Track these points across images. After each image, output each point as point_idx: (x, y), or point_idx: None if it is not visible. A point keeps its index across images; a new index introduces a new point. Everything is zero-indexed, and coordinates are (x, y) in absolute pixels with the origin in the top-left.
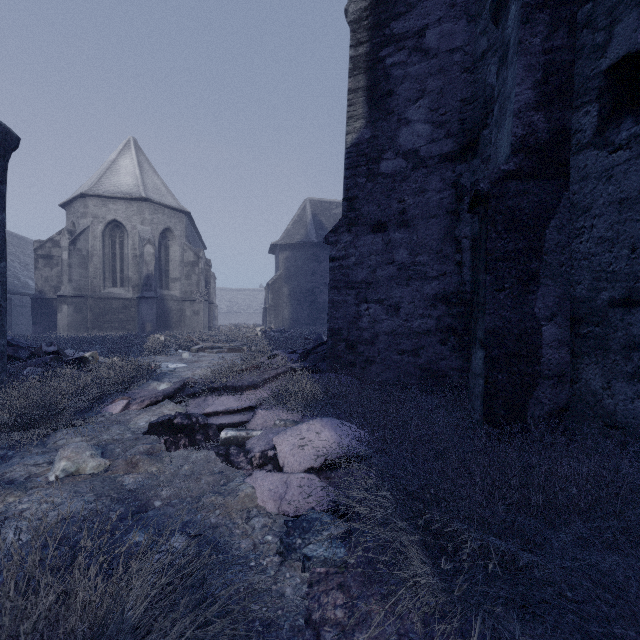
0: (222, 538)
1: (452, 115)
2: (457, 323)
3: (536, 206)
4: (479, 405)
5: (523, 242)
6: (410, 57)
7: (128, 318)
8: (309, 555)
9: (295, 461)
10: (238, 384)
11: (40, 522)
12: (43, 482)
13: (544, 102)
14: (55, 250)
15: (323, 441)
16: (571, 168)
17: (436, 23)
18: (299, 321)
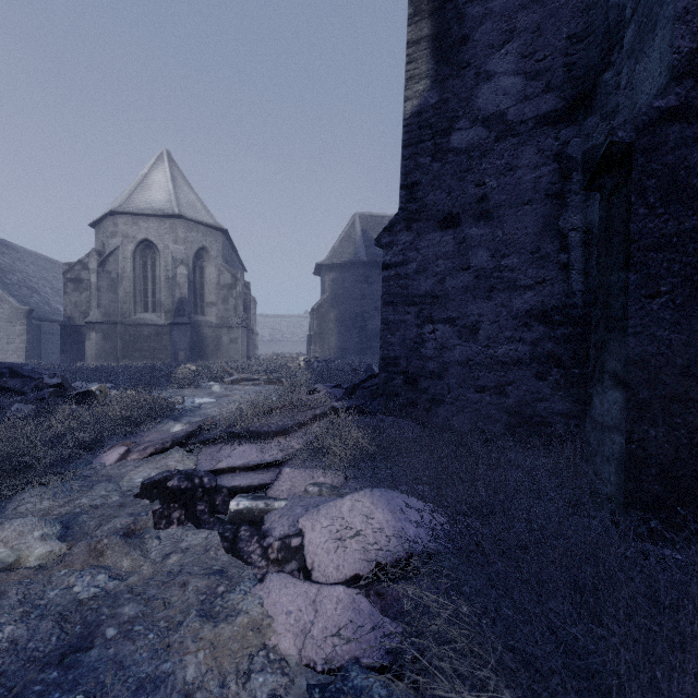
0: None
1: (554, 60)
2: (562, 350)
3: None
4: (613, 474)
5: (692, 219)
6: None
7: (160, 346)
8: None
9: (330, 562)
10: (264, 429)
11: None
12: None
13: None
14: (84, 273)
15: (374, 530)
16: None
17: None
18: (347, 350)
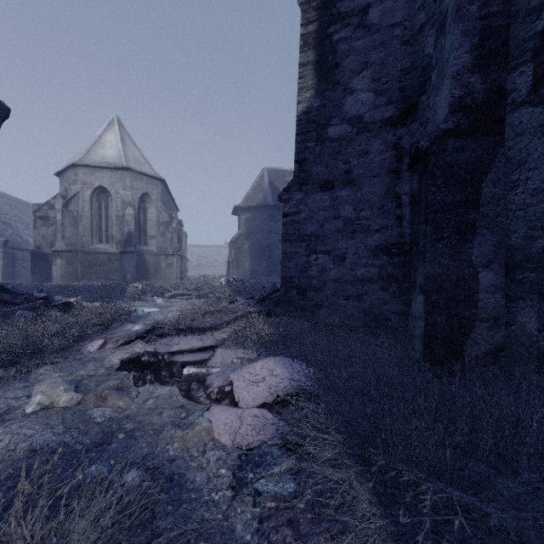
0: (178, 471)
1: (393, 84)
2: (397, 271)
3: (473, 161)
4: (419, 345)
5: (461, 195)
6: (355, 33)
7: (112, 270)
8: (260, 490)
9: (249, 397)
10: (201, 326)
11: (10, 454)
12: (20, 414)
13: (481, 65)
14: (51, 212)
15: (275, 378)
16: (506, 125)
17: (378, 1)
18: (258, 272)
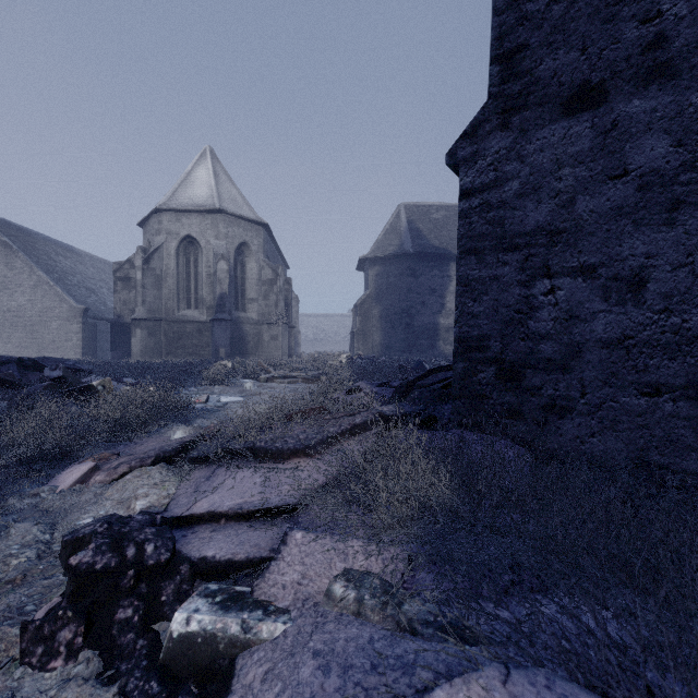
0: None
1: None
2: None
3: None
4: None
5: None
6: None
7: (202, 343)
8: None
9: None
10: (276, 445)
11: None
12: None
13: None
14: (133, 272)
15: None
16: None
17: None
18: (392, 348)
